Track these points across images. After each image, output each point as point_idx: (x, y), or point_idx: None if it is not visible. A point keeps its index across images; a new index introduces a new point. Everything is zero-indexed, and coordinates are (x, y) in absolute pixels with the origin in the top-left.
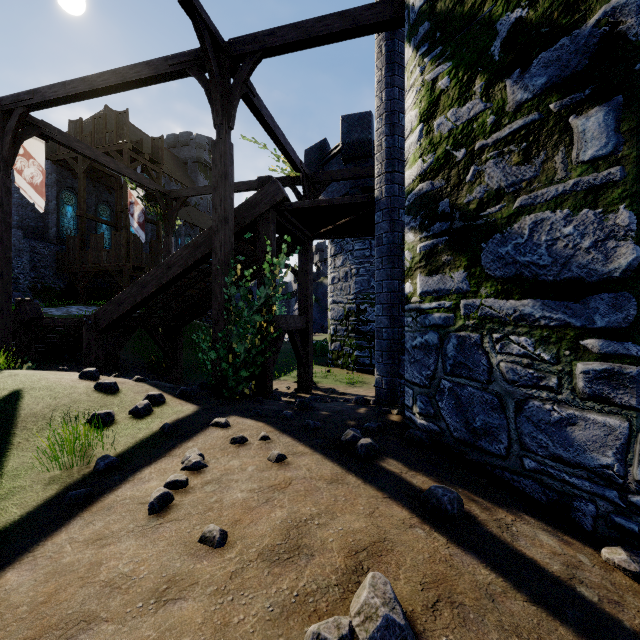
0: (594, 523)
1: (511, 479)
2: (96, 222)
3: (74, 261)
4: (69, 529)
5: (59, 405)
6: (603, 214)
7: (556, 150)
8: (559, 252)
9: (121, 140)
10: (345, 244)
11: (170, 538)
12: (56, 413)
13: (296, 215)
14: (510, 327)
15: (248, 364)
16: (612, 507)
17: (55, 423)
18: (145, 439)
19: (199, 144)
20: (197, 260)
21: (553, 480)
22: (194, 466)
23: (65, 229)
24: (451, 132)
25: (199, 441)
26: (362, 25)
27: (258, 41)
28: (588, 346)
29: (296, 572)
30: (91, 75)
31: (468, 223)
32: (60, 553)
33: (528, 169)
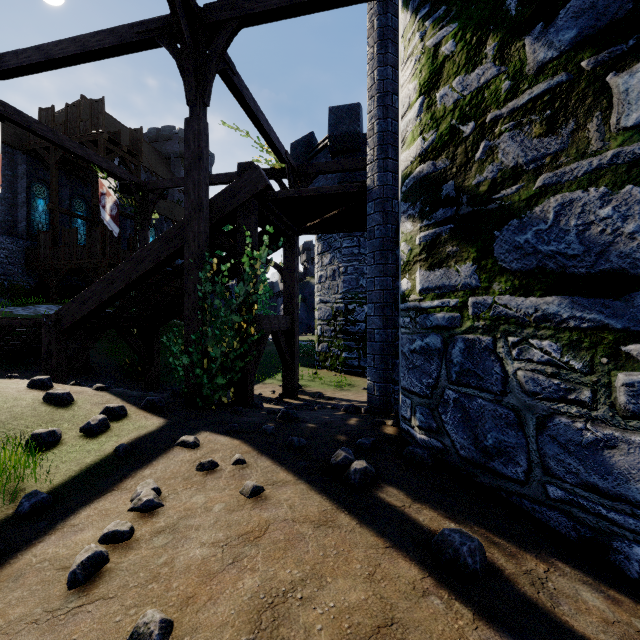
0: None
1: (531, 509)
2: (70, 217)
3: (45, 257)
4: None
5: None
6: None
7: (590, 116)
8: (593, 239)
9: (96, 130)
10: (333, 241)
11: (88, 634)
12: None
13: (280, 206)
14: (530, 329)
15: (226, 369)
16: None
17: None
18: (92, 465)
19: (182, 139)
20: (170, 254)
21: (586, 513)
22: (145, 506)
23: (36, 224)
24: (457, 104)
25: (159, 467)
26: None
27: (236, 7)
28: (632, 353)
29: None
30: (47, 43)
31: (478, 208)
32: None
33: (553, 141)
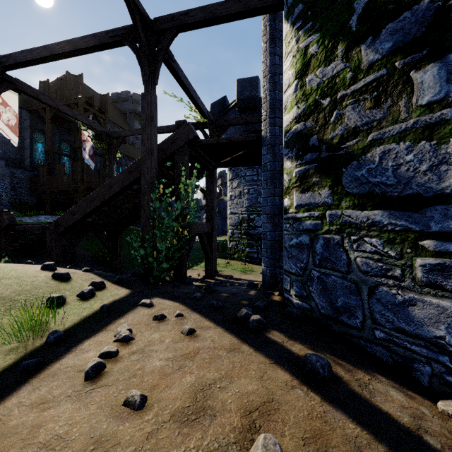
0: (430, 380)
1: (365, 345)
2: (59, 155)
3: (43, 183)
4: (19, 394)
5: (23, 290)
6: (437, 145)
7: (400, 97)
8: (402, 174)
9: (77, 96)
10: (239, 171)
11: (100, 402)
12: (20, 297)
13: (204, 149)
14: (364, 231)
15: (168, 258)
16: (444, 369)
17: (19, 304)
18: (88, 317)
19: (135, 100)
20: (131, 182)
21: (398, 347)
22: (123, 339)
23: (37, 160)
24: (319, 85)
25: (129, 318)
26: (252, 8)
27: (175, 19)
28: (425, 246)
29: (201, 432)
30: (51, 44)
31: (332, 153)
32: (9, 416)
33: (378, 112)
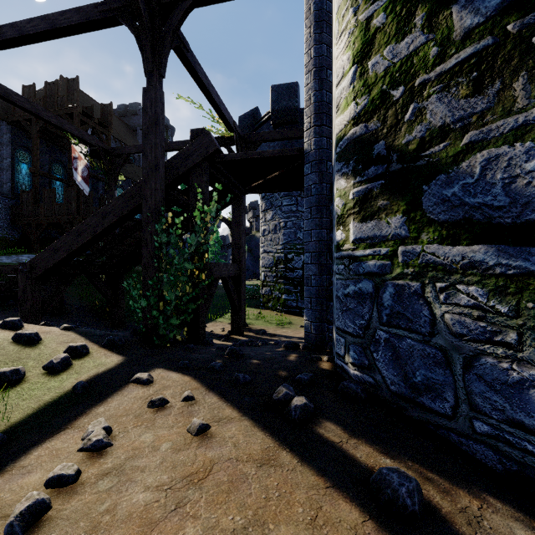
0: None
1: (458, 442)
2: (50, 179)
3: (28, 214)
4: None
5: None
6: None
7: (515, 76)
8: (519, 191)
9: (72, 104)
10: (274, 200)
11: None
12: None
13: (229, 168)
14: (457, 275)
15: (180, 311)
16: None
17: None
18: (51, 403)
19: None
20: (132, 209)
21: (511, 448)
22: (94, 447)
23: (20, 185)
24: (387, 70)
25: (113, 404)
26: None
27: None
28: None
29: None
30: (20, 21)
31: (407, 165)
32: None
33: (479, 101)
